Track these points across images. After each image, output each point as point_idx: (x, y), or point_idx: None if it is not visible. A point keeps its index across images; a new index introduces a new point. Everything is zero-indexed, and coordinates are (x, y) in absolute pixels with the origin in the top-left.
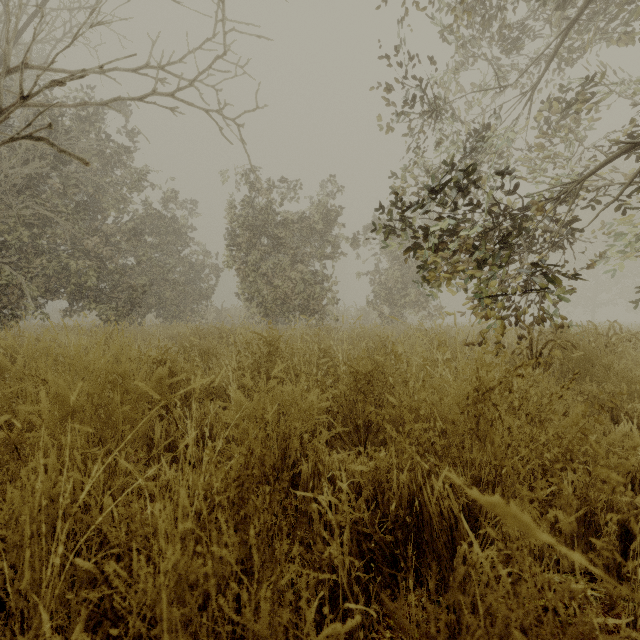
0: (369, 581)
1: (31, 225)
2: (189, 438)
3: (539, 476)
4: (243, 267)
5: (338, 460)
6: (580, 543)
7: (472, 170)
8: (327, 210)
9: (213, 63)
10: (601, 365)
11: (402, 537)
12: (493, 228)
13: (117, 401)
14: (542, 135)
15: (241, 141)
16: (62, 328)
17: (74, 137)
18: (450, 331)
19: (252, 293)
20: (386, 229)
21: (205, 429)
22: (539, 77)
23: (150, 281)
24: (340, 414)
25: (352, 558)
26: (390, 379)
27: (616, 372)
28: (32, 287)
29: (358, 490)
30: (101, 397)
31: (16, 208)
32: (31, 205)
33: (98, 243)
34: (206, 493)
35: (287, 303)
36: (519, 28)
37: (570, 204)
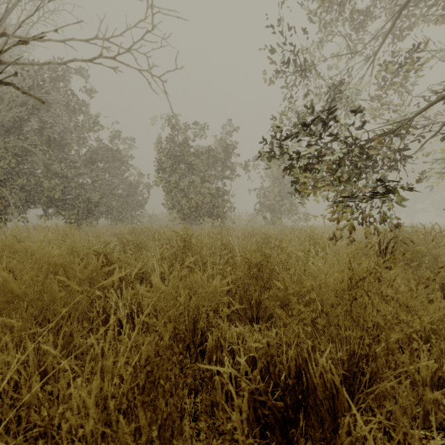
0: (263, 441)
1: (15, 154)
2: (107, 325)
3: (415, 359)
4: (167, 185)
5: (236, 332)
6: (435, 404)
7: (335, 111)
8: (227, 144)
9: (144, 35)
10: (431, 256)
11: (290, 402)
12: (348, 155)
13: (56, 288)
14: (382, 89)
15: (164, 92)
16: (36, 228)
17: (46, 92)
18: (315, 230)
19: (173, 203)
20: (270, 156)
21: (133, 306)
22: (380, 47)
23: (101, 195)
24: (237, 294)
25: (252, 440)
26: (276, 267)
27: (443, 261)
28: (16, 199)
29: (253, 361)
30: (44, 284)
31: (2, 141)
32: (15, 140)
33: (64, 168)
34: (119, 378)
35: (198, 210)
36: (365, 13)
37: (405, 137)
